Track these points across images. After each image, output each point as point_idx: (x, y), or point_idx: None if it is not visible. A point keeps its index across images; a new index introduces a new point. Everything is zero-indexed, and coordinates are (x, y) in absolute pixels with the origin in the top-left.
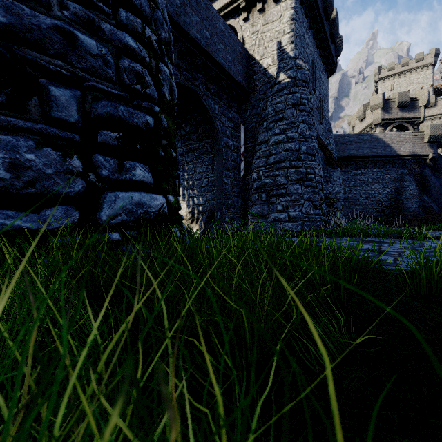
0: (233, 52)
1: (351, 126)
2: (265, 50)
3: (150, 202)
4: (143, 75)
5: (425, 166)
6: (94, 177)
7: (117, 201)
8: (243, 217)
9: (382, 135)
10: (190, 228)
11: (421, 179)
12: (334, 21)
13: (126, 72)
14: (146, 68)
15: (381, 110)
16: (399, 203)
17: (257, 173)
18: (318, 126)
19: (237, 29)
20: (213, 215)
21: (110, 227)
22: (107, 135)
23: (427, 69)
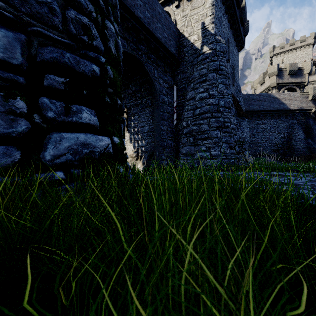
0: (168, 30)
1: (253, 89)
2: (192, 29)
3: (95, 143)
4: (89, 28)
5: (309, 117)
6: (39, 119)
7: (62, 141)
8: (175, 155)
9: (277, 95)
10: (133, 165)
11: (306, 127)
12: (243, 8)
13: (73, 23)
14: (92, 22)
15: (276, 76)
16: (290, 145)
17: (186, 122)
18: (231, 87)
19: (171, 14)
20: (153, 154)
21: (55, 166)
22: (53, 79)
23: (308, 47)
